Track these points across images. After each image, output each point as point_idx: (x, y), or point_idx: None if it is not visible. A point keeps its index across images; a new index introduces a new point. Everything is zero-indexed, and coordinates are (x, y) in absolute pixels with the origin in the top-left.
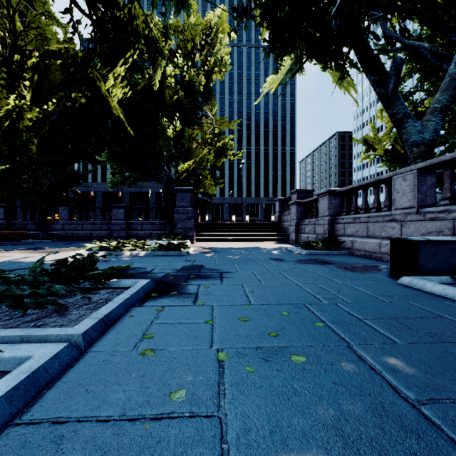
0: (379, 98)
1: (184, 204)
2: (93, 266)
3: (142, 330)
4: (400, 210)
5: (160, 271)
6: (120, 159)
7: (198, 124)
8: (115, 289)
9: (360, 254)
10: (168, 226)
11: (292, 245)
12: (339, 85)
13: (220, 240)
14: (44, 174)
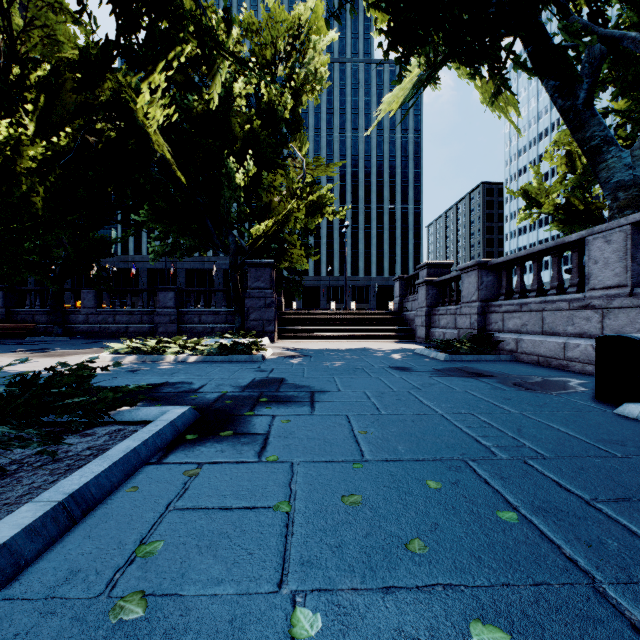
0: (562, 115)
1: (260, 285)
2: (84, 386)
3: (142, 528)
4: (599, 291)
5: (214, 388)
6: (166, 220)
7: (281, 167)
8: (124, 426)
9: (531, 359)
10: (237, 317)
11: (421, 345)
12: (491, 105)
13: (313, 338)
14: (61, 242)
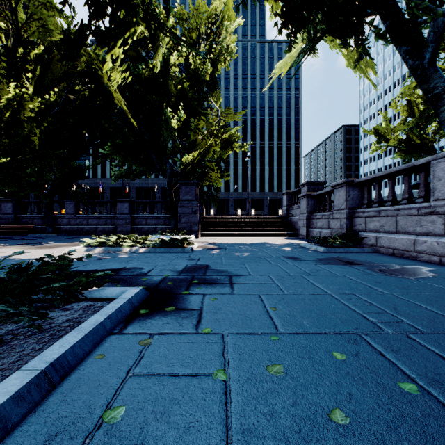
0: (411, 72)
1: (188, 198)
2: (64, 272)
3: (108, 393)
4: (442, 201)
5: (158, 272)
6: (123, 152)
7: (203, 114)
8: (93, 302)
9: (388, 251)
10: (172, 220)
11: (303, 240)
12: (354, 68)
13: (226, 235)
14: (51, 169)
